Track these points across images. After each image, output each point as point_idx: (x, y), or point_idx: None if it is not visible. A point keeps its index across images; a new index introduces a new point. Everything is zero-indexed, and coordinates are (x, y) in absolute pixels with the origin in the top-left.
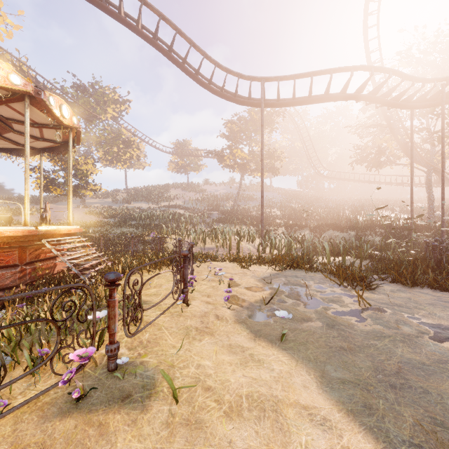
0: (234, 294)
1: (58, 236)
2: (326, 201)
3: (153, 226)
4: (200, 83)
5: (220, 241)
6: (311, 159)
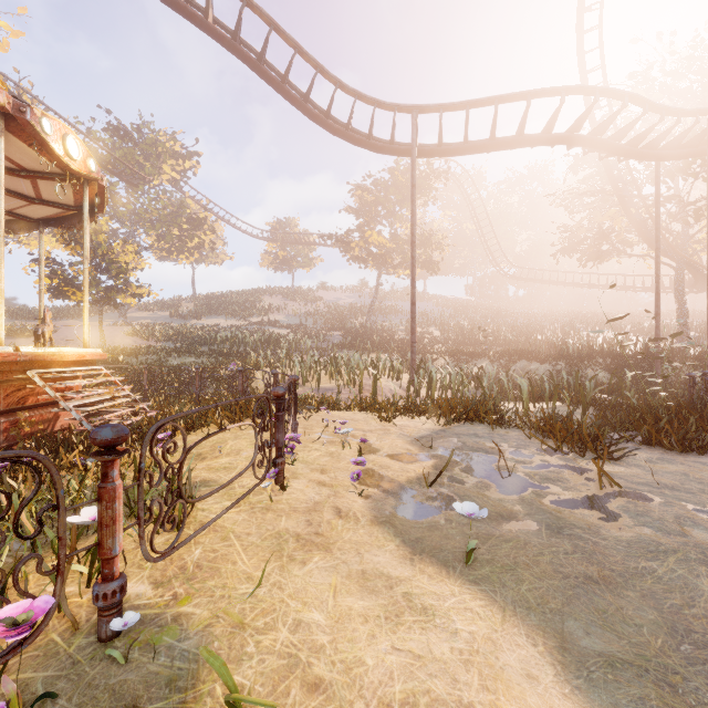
0: (369, 467)
1: (61, 365)
2: (513, 316)
3: (234, 355)
4: (312, 117)
5: (344, 378)
6: (489, 249)
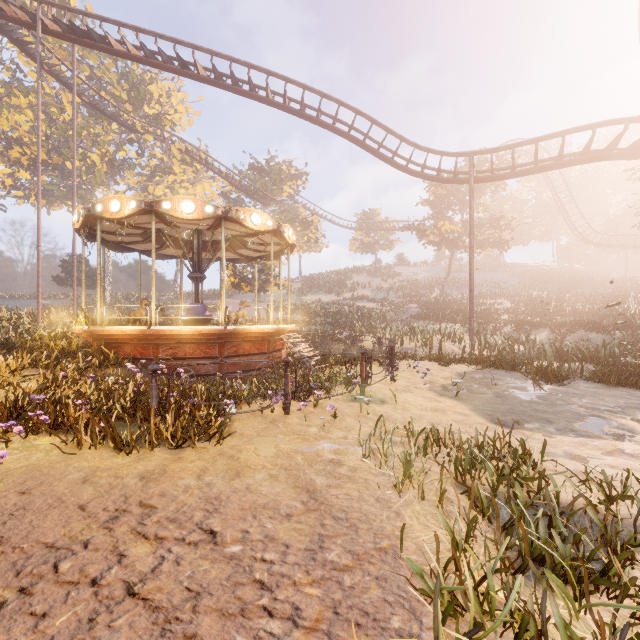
0: (430, 380)
1: (285, 332)
2: (597, 284)
3: (341, 324)
4: (397, 167)
5: (420, 342)
6: (569, 219)
